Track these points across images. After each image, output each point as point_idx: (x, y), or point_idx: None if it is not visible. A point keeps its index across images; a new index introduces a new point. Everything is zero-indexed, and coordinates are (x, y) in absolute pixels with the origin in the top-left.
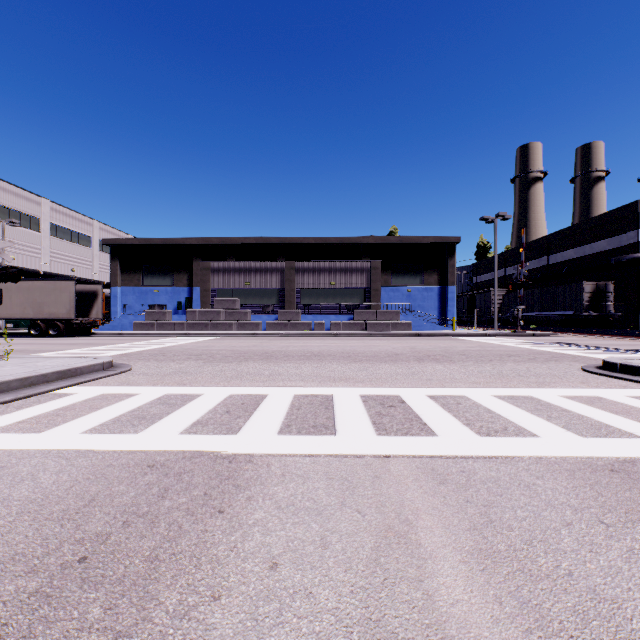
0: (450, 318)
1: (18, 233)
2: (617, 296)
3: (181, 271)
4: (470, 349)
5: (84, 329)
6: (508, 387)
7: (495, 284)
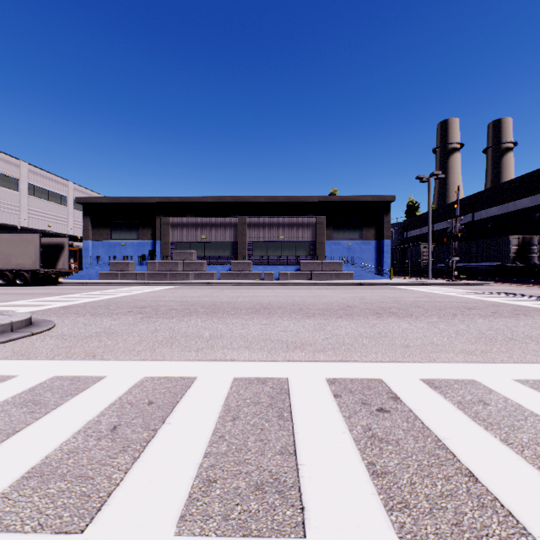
0: (386, 268)
1: None
2: (539, 248)
3: (145, 226)
4: (420, 300)
5: (51, 279)
6: (519, 361)
7: (429, 237)
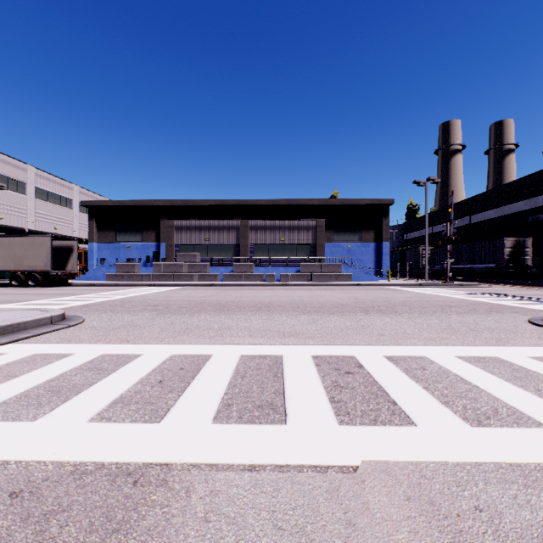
0: (385, 270)
1: (6, 195)
2: (533, 251)
3: (150, 229)
4: (410, 299)
5: (61, 280)
6: (467, 345)
7: (426, 240)
